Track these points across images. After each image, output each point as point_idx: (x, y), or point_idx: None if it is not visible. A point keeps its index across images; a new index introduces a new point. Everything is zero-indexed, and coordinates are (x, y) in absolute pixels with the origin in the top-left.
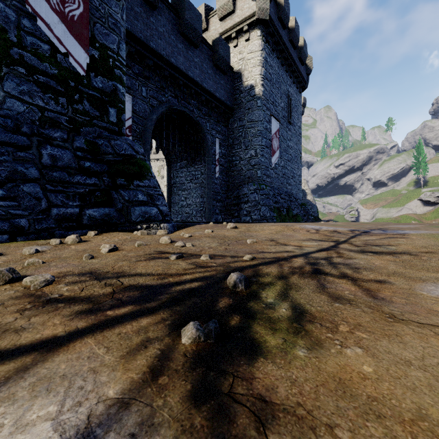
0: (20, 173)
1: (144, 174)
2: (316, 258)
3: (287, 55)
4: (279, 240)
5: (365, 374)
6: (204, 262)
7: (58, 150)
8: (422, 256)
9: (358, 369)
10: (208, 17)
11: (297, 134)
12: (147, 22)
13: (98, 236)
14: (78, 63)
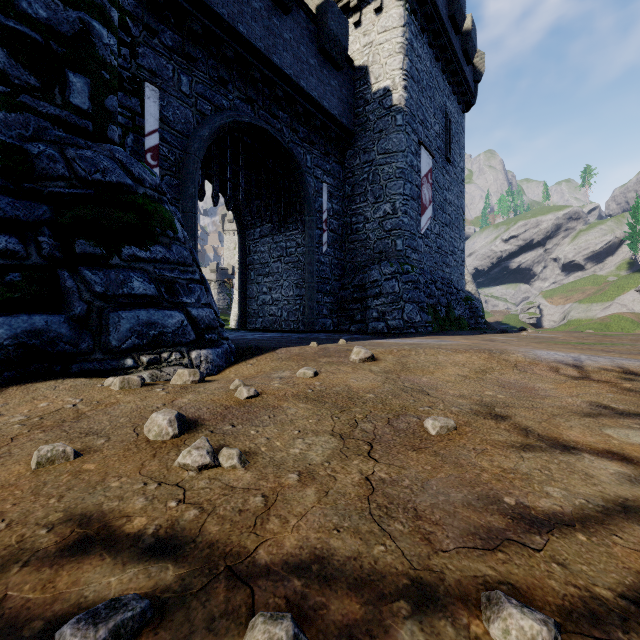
0: None
1: (153, 232)
2: None
3: (444, 43)
4: (515, 413)
5: None
6: None
7: None
8: None
9: None
10: None
11: (459, 181)
12: None
13: None
14: None
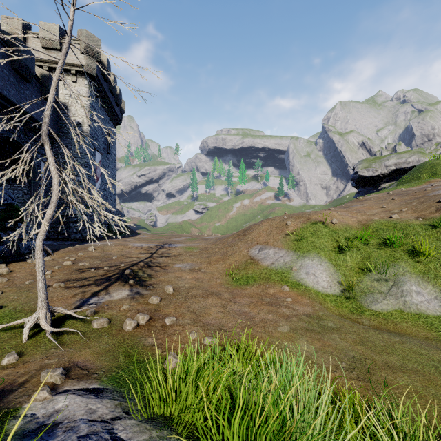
0: None
1: (22, 217)
2: (147, 262)
3: (107, 101)
4: (127, 255)
5: (163, 279)
6: (108, 269)
7: None
8: (178, 256)
9: (162, 279)
10: (25, 33)
11: (113, 161)
12: None
13: (10, 267)
14: None
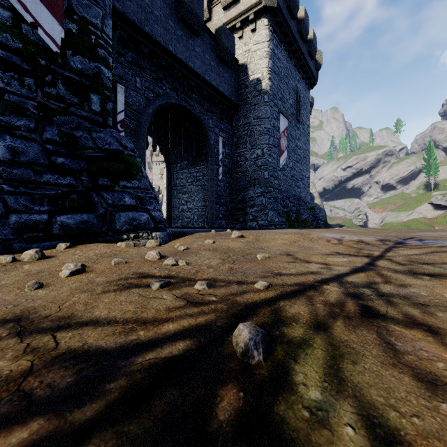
0: None
1: (133, 173)
2: (356, 285)
3: (295, 48)
4: (297, 254)
5: None
6: (199, 294)
7: (21, 142)
8: None
9: None
10: (210, 6)
11: (306, 134)
12: (142, 4)
13: (69, 250)
14: (50, 37)
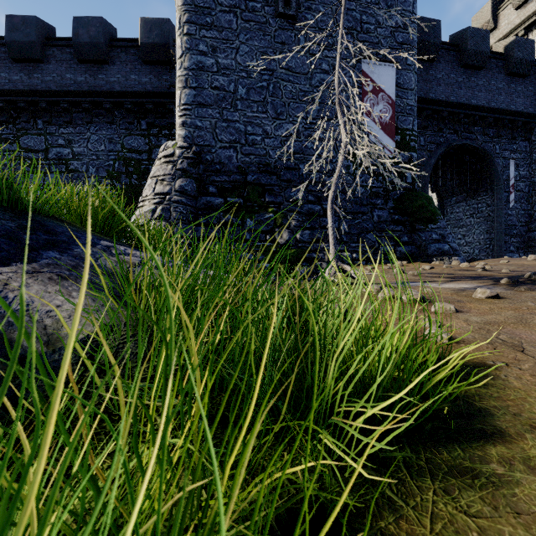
0: (365, 228)
1: (435, 218)
2: None
3: None
4: None
5: None
6: (504, 272)
7: (380, 211)
8: None
9: None
10: (496, 13)
11: None
12: (426, 78)
13: (409, 264)
14: (389, 151)
